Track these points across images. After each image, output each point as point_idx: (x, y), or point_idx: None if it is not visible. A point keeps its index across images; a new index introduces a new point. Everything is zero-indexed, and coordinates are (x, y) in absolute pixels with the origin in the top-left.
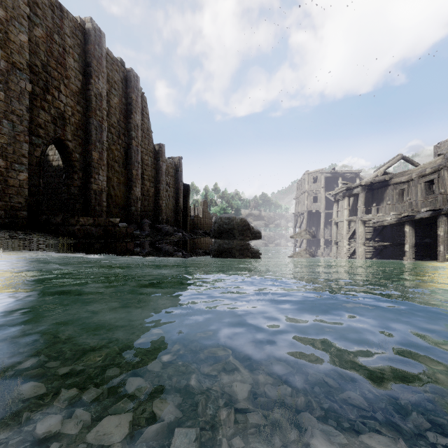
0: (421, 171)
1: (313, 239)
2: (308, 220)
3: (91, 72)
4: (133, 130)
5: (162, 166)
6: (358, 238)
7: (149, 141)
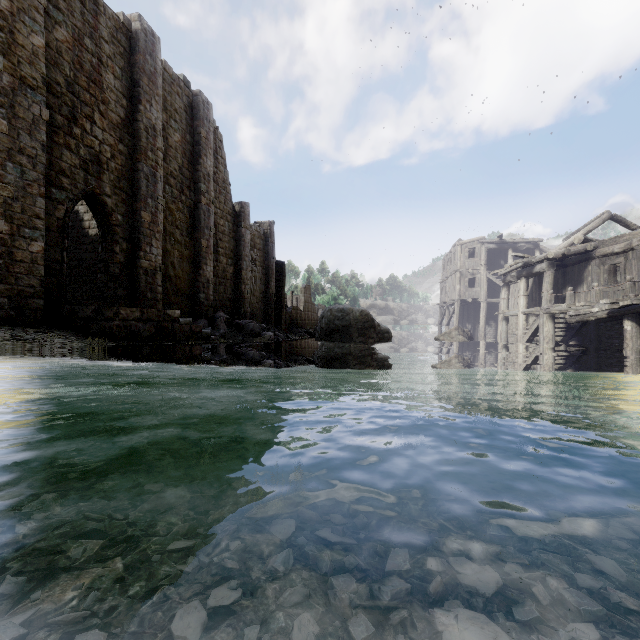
0: None
1: (470, 342)
2: (460, 314)
3: (139, 94)
4: (202, 181)
5: (245, 234)
6: (543, 340)
7: (226, 197)
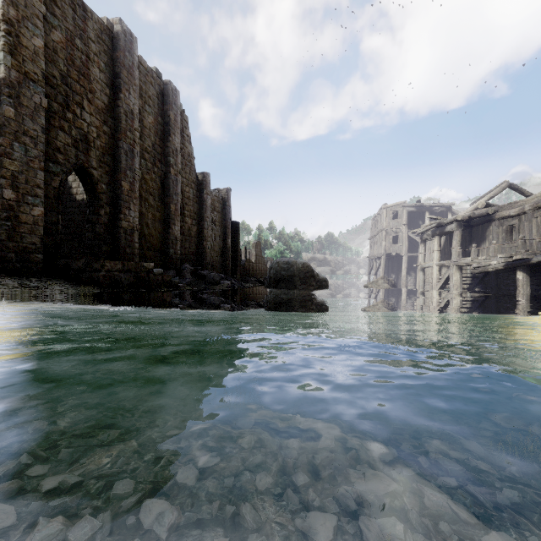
0: (537, 202)
1: (393, 289)
2: (386, 266)
3: (120, 85)
4: (171, 156)
5: (207, 199)
6: (453, 288)
7: (191, 169)
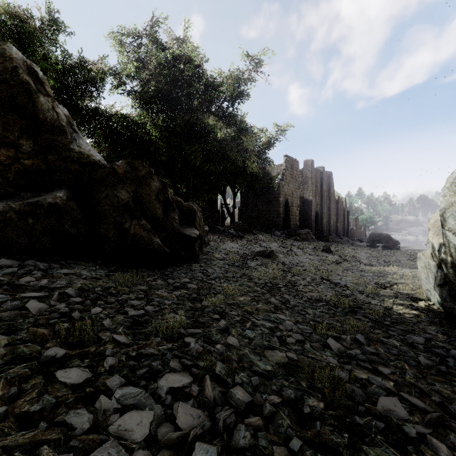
0: None
1: None
2: None
3: (322, 185)
4: (330, 197)
5: (339, 206)
6: None
7: (334, 197)
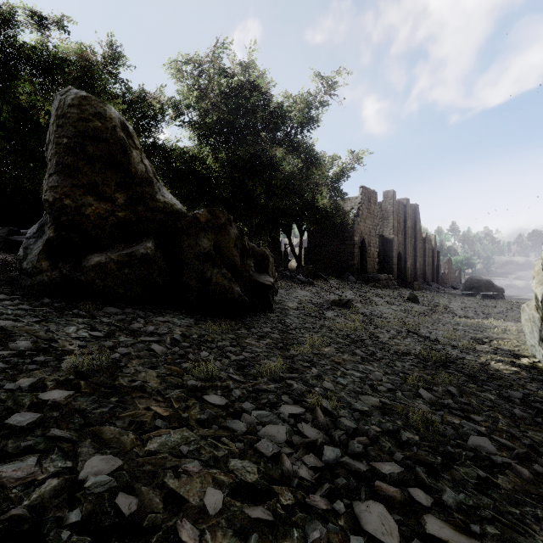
0: None
1: None
2: None
3: (406, 220)
4: (416, 234)
5: (426, 246)
6: None
7: (420, 234)
